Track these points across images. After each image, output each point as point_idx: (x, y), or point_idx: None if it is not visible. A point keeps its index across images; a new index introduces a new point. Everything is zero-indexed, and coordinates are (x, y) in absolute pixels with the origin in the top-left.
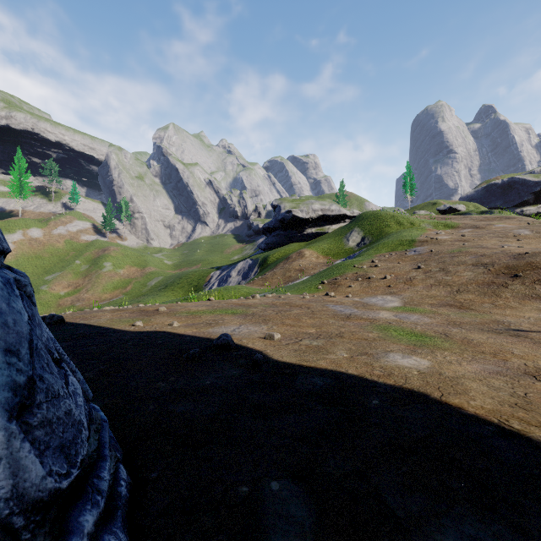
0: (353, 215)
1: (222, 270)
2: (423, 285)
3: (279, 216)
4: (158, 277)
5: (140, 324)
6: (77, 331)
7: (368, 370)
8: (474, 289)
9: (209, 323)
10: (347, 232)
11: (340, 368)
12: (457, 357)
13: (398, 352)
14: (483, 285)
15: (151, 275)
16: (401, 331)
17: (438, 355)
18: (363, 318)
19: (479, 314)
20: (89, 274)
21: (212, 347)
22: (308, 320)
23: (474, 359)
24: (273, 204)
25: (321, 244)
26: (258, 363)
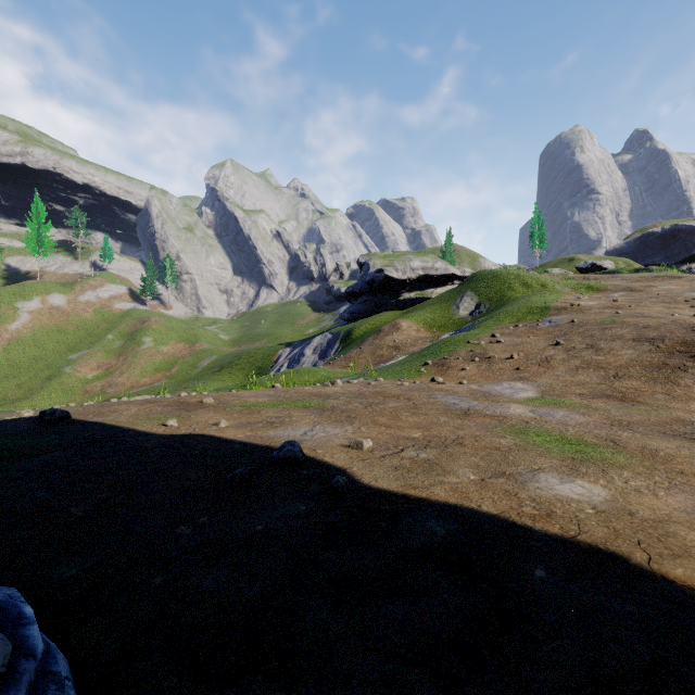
0: (464, 276)
1: (293, 348)
2: (566, 367)
3: (367, 277)
4: (211, 356)
5: (174, 423)
6: (83, 434)
7: (512, 506)
8: (639, 373)
9: (270, 422)
10: (457, 298)
11: (468, 502)
12: (646, 481)
13: (551, 471)
14: (652, 368)
15: (203, 353)
16: (547, 436)
17: (614, 477)
18: (487, 414)
19: (652, 410)
20: (124, 352)
21: (271, 461)
22: (411, 418)
23: (674, 485)
24: (359, 261)
25: (422, 313)
26: (339, 492)
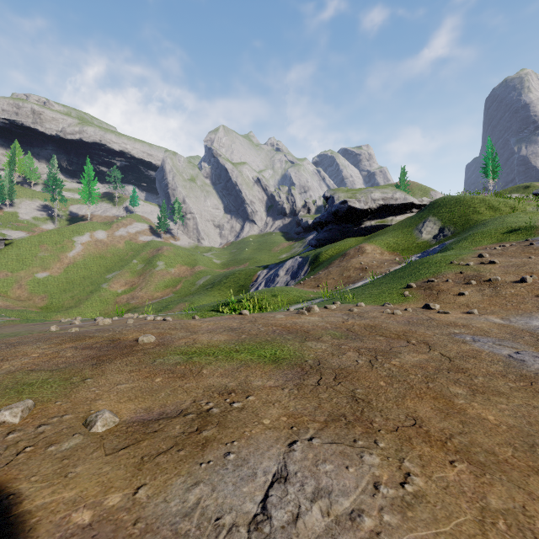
0: (422, 204)
1: (269, 269)
2: None
3: (332, 208)
4: (206, 276)
5: (10, 416)
6: None
7: None
8: None
9: (202, 413)
10: (419, 223)
11: None
12: None
13: None
14: None
15: (200, 274)
16: None
17: None
18: None
19: None
20: (143, 273)
21: None
22: (482, 408)
23: None
24: (325, 195)
25: (385, 238)
26: None
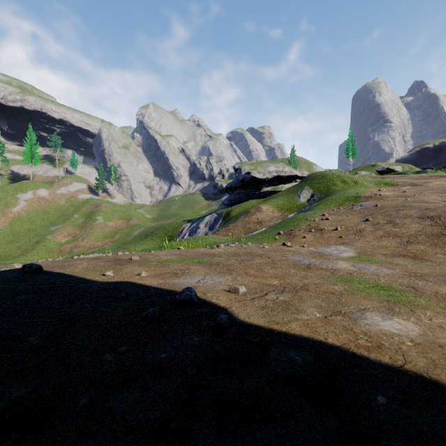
0: (303, 176)
1: (192, 223)
2: (373, 236)
3: (240, 177)
4: (140, 228)
5: (110, 273)
6: (48, 281)
7: (350, 338)
8: (424, 240)
9: (175, 273)
10: (299, 190)
11: (317, 335)
12: (445, 318)
13: (374, 310)
14: (433, 236)
15: (134, 226)
16: (366, 284)
17: (421, 316)
18: (322, 268)
19: (436, 265)
20: (84, 226)
21: (175, 302)
22: (271, 270)
23: None
24: (235, 167)
25: (276, 200)
26: (222, 326)
